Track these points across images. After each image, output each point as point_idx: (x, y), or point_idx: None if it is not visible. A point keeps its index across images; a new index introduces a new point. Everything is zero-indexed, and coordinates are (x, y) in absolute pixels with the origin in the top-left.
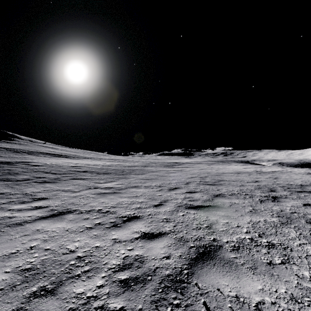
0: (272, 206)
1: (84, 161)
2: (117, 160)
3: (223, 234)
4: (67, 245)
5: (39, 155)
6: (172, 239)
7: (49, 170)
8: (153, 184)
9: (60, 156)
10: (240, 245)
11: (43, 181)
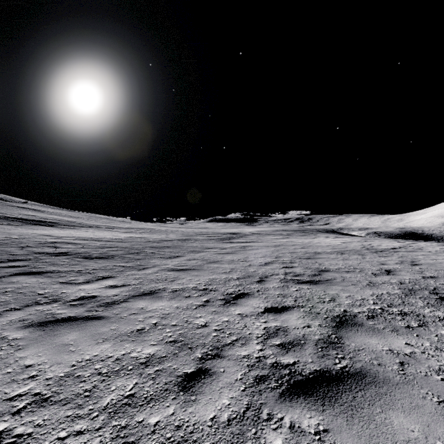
0: None
1: (80, 232)
2: (140, 229)
3: None
4: None
5: None
6: None
7: None
8: (191, 285)
9: (41, 224)
10: None
11: None
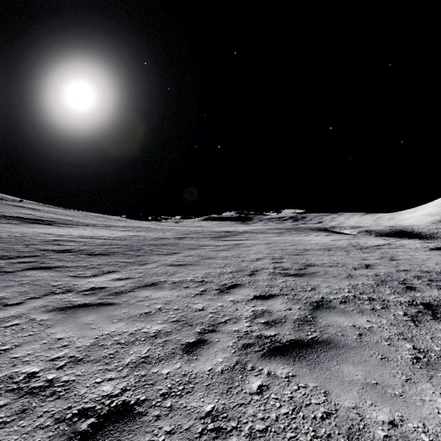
0: None
1: (79, 231)
2: (137, 228)
3: None
4: None
5: None
6: None
7: None
8: (189, 278)
9: (40, 222)
10: None
11: None
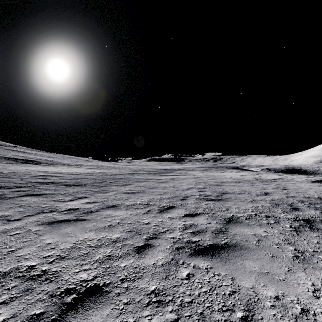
0: (319, 242)
1: (58, 168)
2: (100, 166)
3: None
4: None
5: (0, 161)
6: None
7: None
8: (138, 202)
9: (29, 162)
10: None
11: None
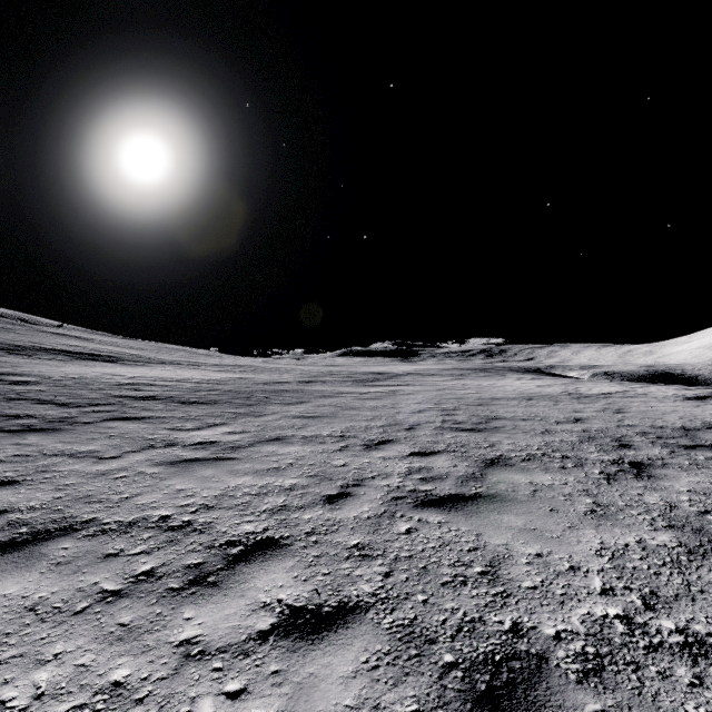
0: (641, 493)
1: (156, 371)
2: (239, 367)
3: (539, 604)
4: (7, 682)
5: (39, 355)
6: (382, 632)
7: (51, 396)
8: (324, 432)
9: (96, 359)
10: (601, 650)
11: (25, 427)
